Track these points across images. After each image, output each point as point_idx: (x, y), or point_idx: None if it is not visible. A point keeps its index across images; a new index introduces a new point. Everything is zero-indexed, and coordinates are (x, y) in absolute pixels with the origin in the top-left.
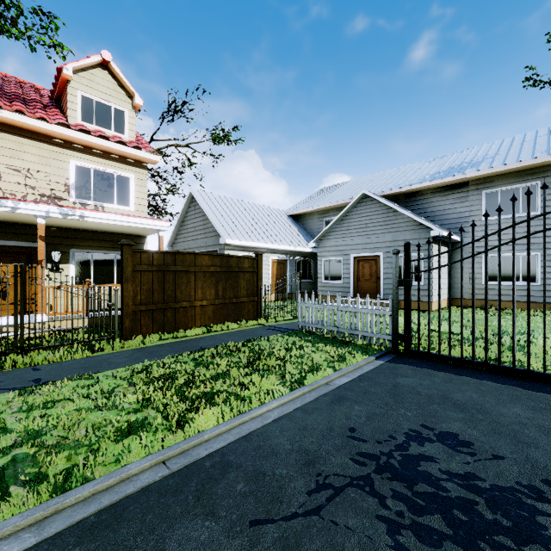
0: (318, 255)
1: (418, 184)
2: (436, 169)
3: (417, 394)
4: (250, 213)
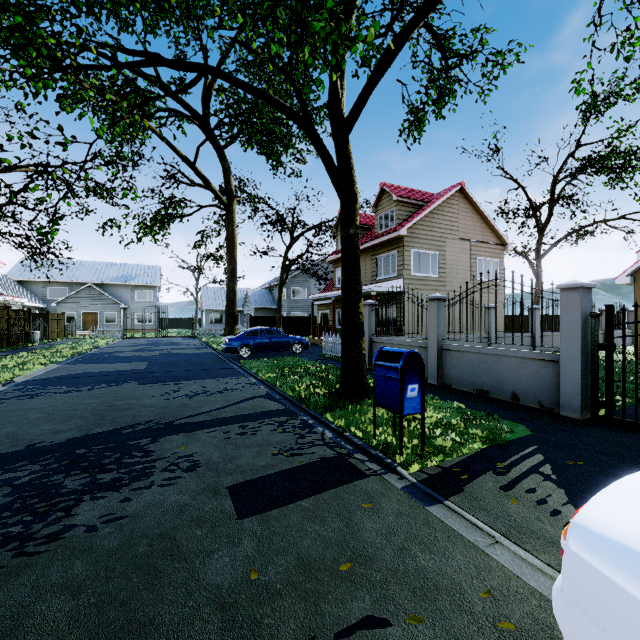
0: (58, 310)
1: (111, 282)
2: (116, 274)
3: (135, 339)
4: (3, 282)
